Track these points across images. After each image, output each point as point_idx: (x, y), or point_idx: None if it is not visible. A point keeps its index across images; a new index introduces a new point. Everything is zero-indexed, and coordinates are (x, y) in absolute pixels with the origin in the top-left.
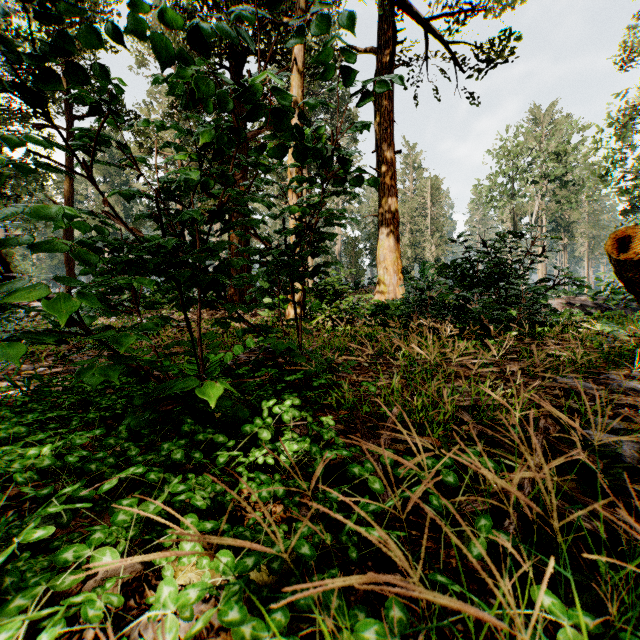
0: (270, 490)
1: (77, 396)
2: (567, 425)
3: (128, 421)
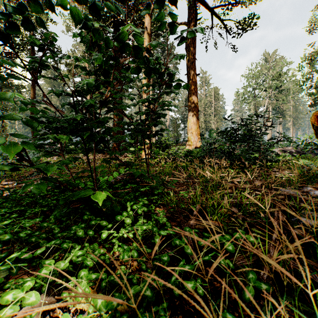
0: (129, 255)
1: (30, 199)
2: (288, 214)
3: (55, 213)
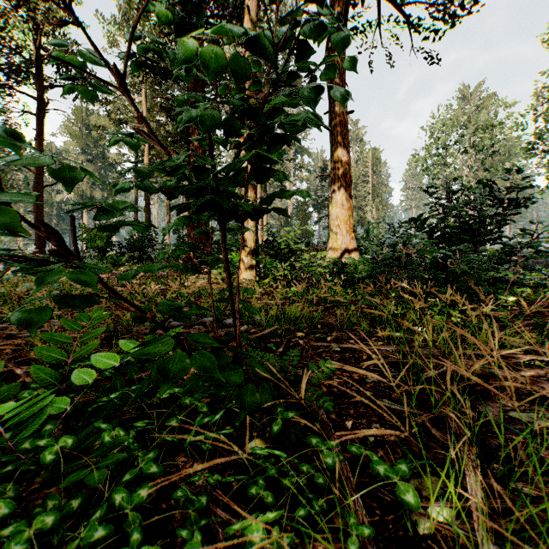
0: None
1: None
2: None
3: None
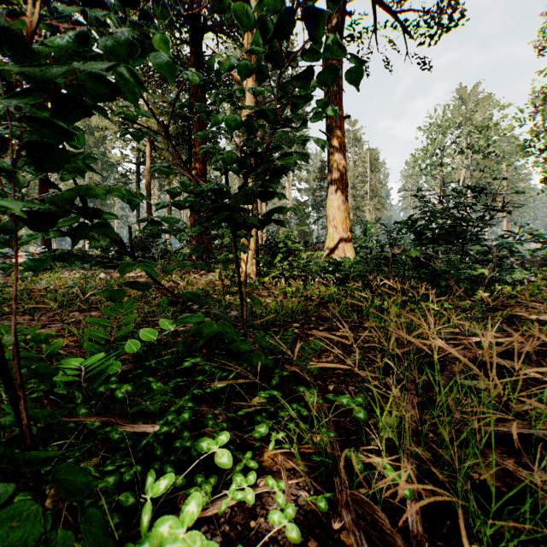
0: None
1: None
2: None
3: None
